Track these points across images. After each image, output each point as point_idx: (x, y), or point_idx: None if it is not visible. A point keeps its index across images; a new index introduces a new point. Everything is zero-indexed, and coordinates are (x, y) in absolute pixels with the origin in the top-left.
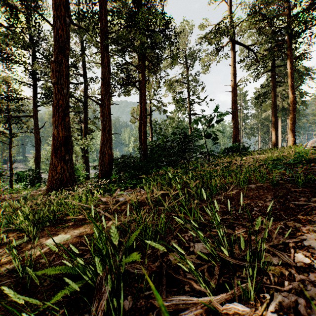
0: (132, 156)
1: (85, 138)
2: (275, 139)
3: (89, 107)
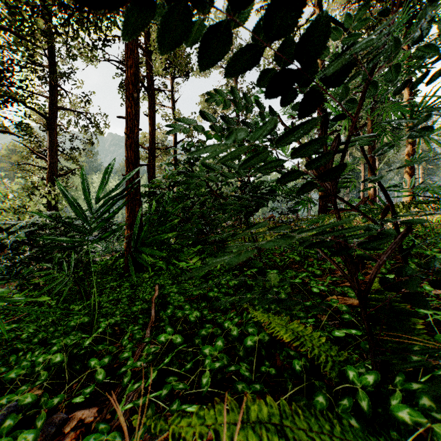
0: (58, 217)
1: (50, 184)
2: (374, 192)
3: (62, 130)
